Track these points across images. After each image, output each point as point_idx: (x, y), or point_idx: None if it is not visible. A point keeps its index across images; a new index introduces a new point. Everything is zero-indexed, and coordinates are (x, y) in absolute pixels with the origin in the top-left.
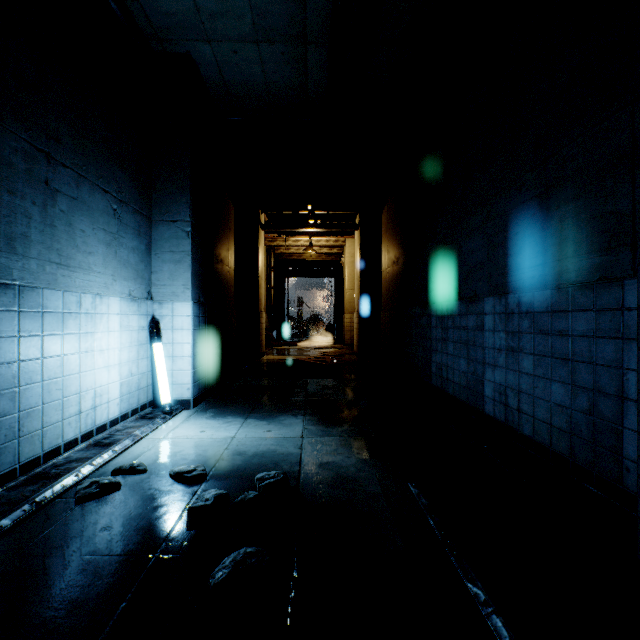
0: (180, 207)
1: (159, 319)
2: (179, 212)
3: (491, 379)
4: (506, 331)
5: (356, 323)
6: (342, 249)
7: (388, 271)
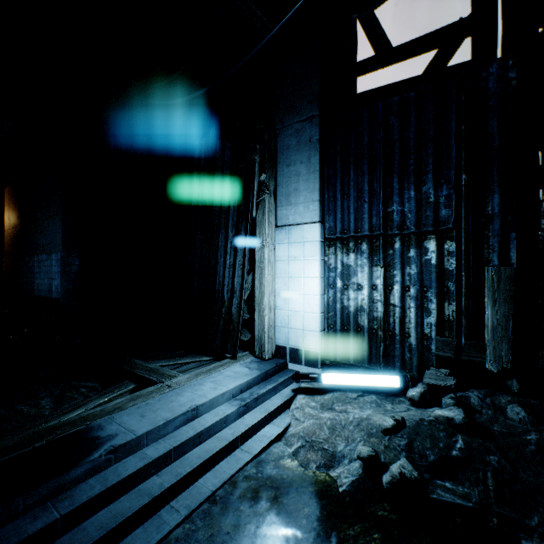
0: None
1: None
2: None
3: (55, 284)
4: (58, 266)
5: None
6: None
7: (10, 232)
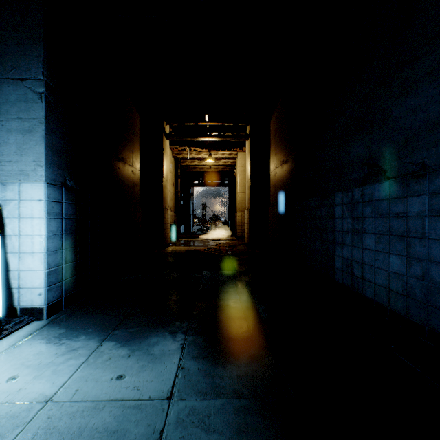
0: (30, 62)
1: (2, 204)
2: (29, 68)
3: None
4: None
5: (247, 219)
6: (234, 162)
7: (276, 171)
